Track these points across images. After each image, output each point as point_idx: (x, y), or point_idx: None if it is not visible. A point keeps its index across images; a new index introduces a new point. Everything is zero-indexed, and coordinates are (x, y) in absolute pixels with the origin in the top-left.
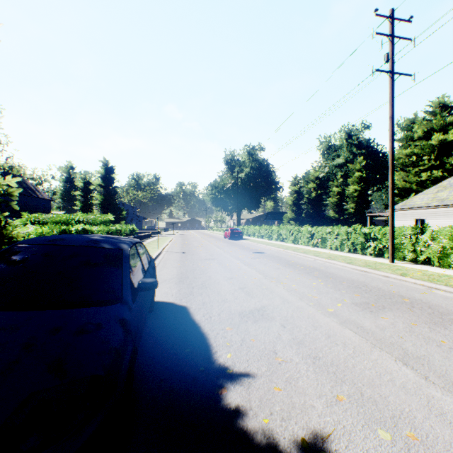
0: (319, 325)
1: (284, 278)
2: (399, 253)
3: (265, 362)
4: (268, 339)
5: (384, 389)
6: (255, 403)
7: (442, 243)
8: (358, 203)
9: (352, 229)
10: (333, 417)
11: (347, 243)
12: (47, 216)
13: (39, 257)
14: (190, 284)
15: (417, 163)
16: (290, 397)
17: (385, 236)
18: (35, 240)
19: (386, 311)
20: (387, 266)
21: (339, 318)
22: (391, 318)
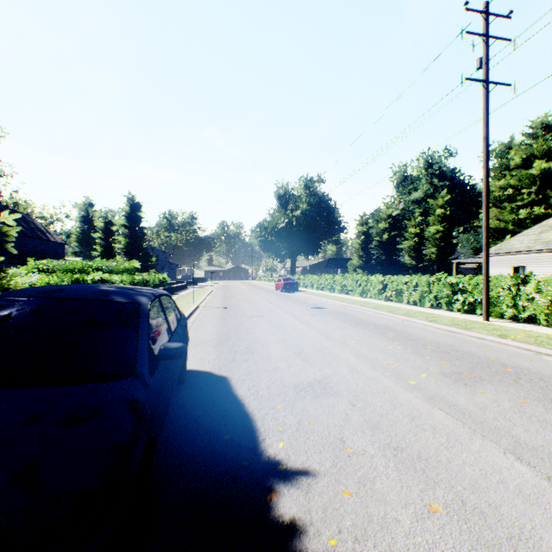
0: (399, 402)
1: (351, 340)
2: (495, 309)
3: (330, 455)
4: (333, 422)
5: (494, 495)
6: (317, 515)
7: (550, 297)
8: (440, 247)
9: (434, 279)
10: (426, 538)
11: (428, 297)
12: (58, 263)
13: (26, 314)
14: (232, 347)
15: (513, 197)
16: (365, 506)
17: (477, 287)
18: (25, 291)
19: (485, 384)
20: (481, 325)
21: (424, 393)
22: (492, 393)
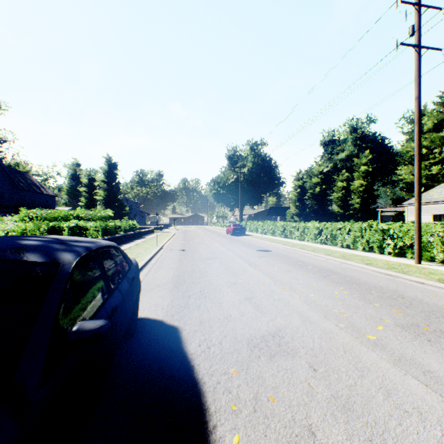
0: (365, 367)
1: (297, 284)
2: (426, 253)
3: None
4: (295, 397)
5: None
6: None
7: None
8: (364, 198)
9: (366, 225)
10: None
11: (361, 241)
12: (45, 212)
13: None
14: (186, 291)
15: (426, 156)
16: None
17: (408, 233)
18: None
19: None
20: (416, 269)
21: (389, 352)
22: None
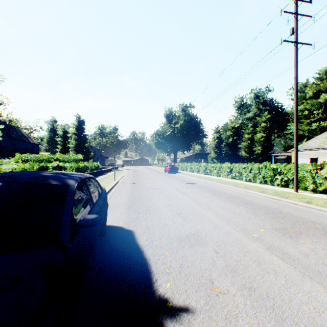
0: (248, 250)
1: (212, 205)
2: (301, 184)
3: (203, 294)
4: (204, 266)
5: None
6: None
7: None
8: (264, 146)
9: (262, 166)
10: None
11: (258, 176)
12: (33, 156)
13: None
14: (137, 209)
15: (308, 116)
16: None
17: (290, 171)
18: None
19: (304, 237)
20: (293, 195)
21: (264, 243)
22: (310, 244)
